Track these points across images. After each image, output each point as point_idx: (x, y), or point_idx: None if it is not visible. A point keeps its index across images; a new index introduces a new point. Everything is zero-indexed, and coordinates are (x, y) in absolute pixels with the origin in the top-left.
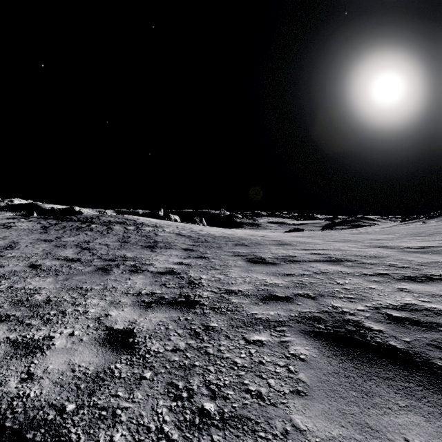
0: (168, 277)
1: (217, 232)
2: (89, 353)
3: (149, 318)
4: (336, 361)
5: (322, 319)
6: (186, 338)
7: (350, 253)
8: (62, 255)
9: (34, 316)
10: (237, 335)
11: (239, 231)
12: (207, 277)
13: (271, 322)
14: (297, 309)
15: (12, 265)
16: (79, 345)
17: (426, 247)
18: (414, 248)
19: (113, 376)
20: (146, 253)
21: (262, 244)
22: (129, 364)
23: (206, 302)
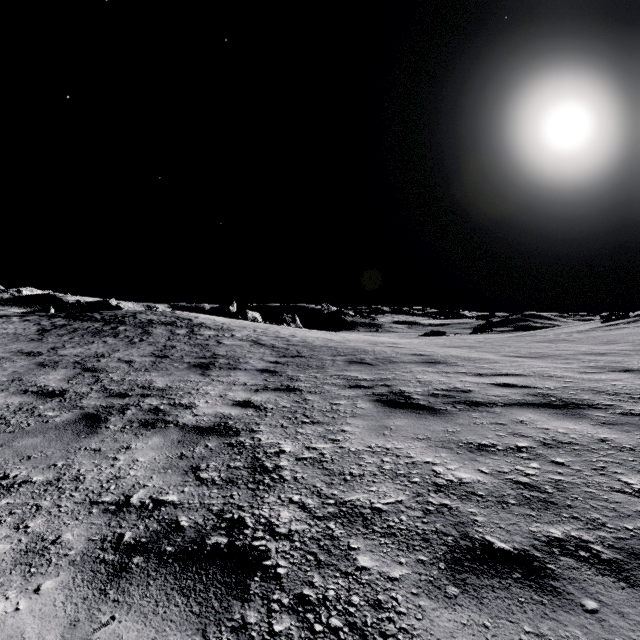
0: (210, 445)
1: (317, 338)
2: None
3: None
4: None
5: None
6: None
7: (578, 386)
8: (39, 382)
9: None
10: None
11: (353, 336)
12: (294, 450)
13: None
14: None
15: None
16: None
17: None
18: None
19: None
20: (190, 379)
21: (395, 362)
22: None
23: (282, 564)
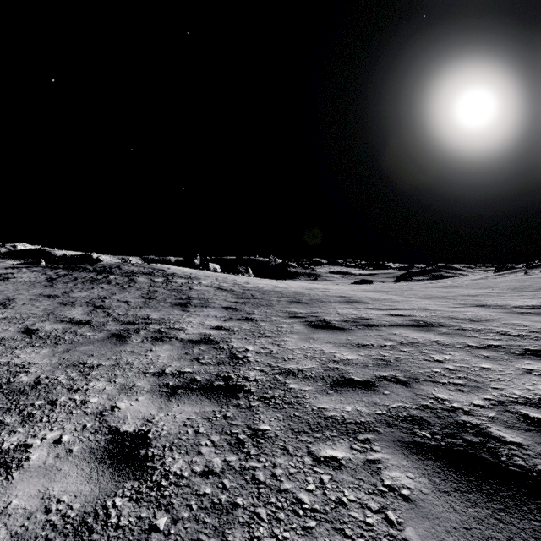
0: (202, 348)
1: (266, 285)
2: (77, 477)
3: (172, 414)
4: (462, 503)
5: (425, 420)
6: (223, 450)
7: (442, 315)
8: (68, 315)
9: (10, 409)
10: (301, 447)
11: (295, 283)
12: (255, 349)
13: (348, 424)
14: (384, 401)
15: (0, 330)
16: (65, 461)
17: (540, 307)
18: (524, 308)
19: (107, 524)
20: (175, 314)
21: (324, 302)
22: (135, 499)
23: (253, 388)
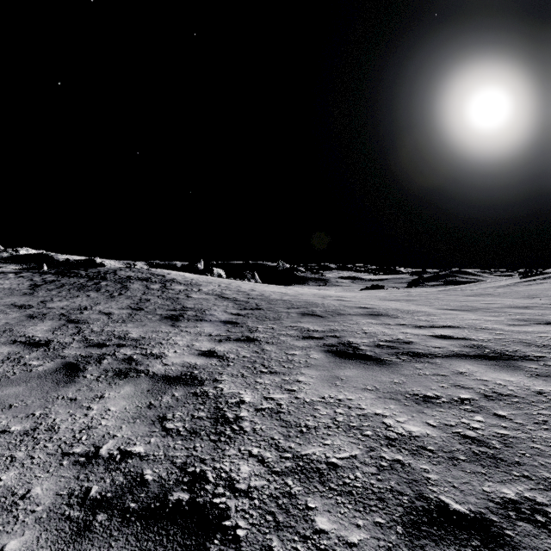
0: (177, 395)
1: (274, 292)
2: None
3: None
4: None
5: None
6: None
7: (509, 338)
8: (27, 333)
9: None
10: None
11: (305, 290)
12: (253, 400)
13: None
14: None
15: None
16: None
17: None
18: None
19: None
20: (161, 330)
21: (342, 314)
22: None
23: (241, 525)
